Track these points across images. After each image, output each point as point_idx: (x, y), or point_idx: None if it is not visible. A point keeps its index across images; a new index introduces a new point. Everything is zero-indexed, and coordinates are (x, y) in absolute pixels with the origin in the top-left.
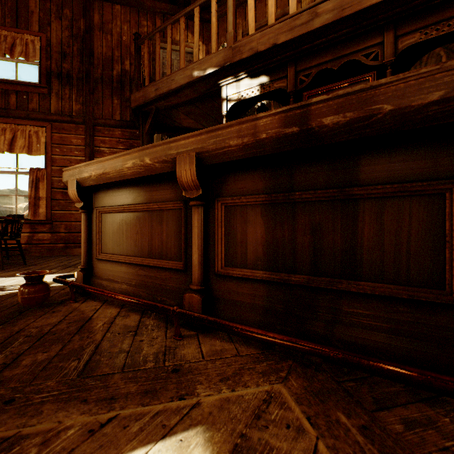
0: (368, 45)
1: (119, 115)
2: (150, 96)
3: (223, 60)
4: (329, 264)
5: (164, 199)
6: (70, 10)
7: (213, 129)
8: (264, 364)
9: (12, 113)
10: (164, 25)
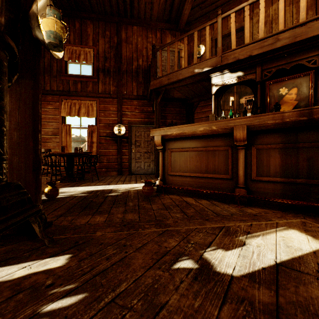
0: (310, 55)
1: (136, 92)
2: (164, 83)
3: (215, 63)
4: (317, 174)
5: (217, 145)
6: (109, 32)
7: (257, 115)
8: (290, 215)
9: (79, 94)
10: (173, 41)
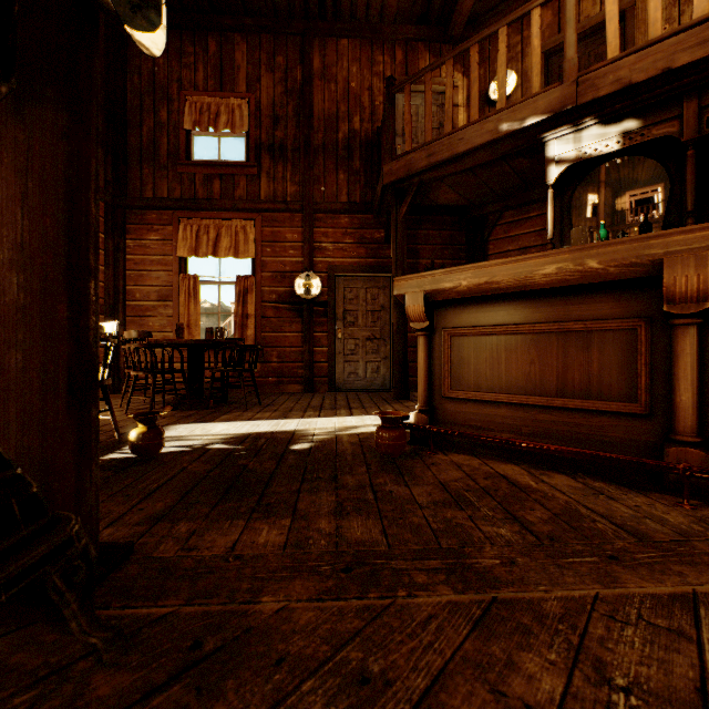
0: None
1: (346, 196)
2: (418, 166)
3: (560, 103)
4: None
5: (597, 316)
6: (284, 57)
7: None
8: None
9: (216, 204)
10: (442, 60)
